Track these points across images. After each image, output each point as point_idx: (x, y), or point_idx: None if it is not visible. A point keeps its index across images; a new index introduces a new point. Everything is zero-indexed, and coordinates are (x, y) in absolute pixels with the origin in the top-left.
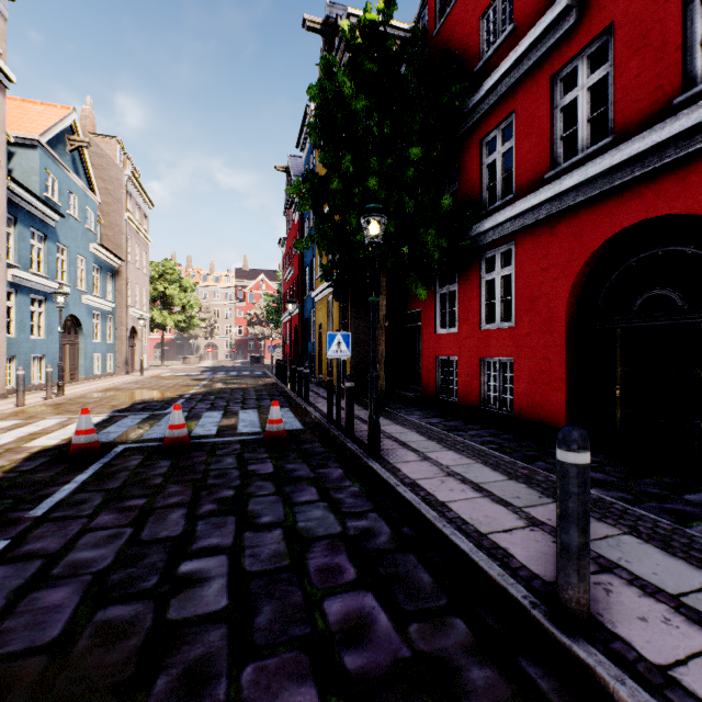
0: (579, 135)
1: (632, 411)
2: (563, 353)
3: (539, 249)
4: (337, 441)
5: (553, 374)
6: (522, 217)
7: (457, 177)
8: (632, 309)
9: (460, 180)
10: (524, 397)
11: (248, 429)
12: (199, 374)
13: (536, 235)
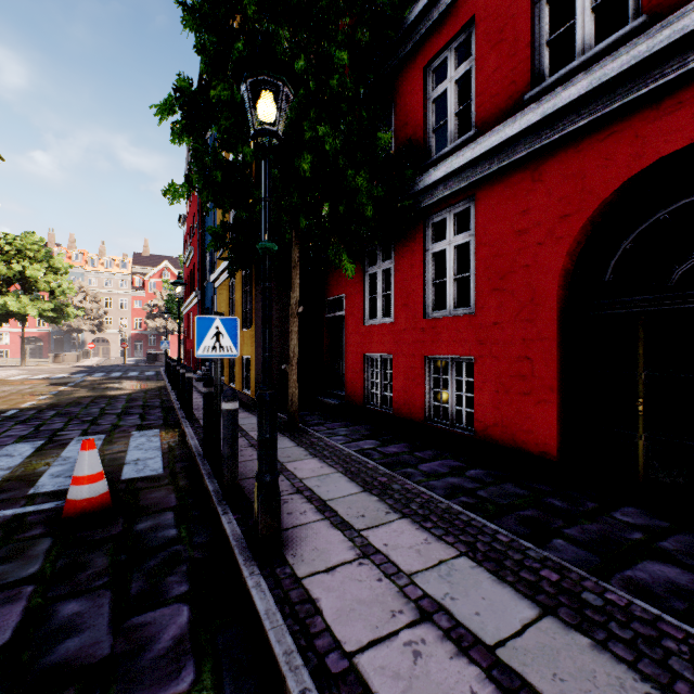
0: (578, 32)
1: (666, 438)
2: (553, 350)
3: (513, 203)
4: (209, 503)
5: (536, 380)
6: (489, 159)
7: (393, 119)
8: (666, 284)
9: (396, 123)
10: (491, 411)
11: (56, 483)
12: (65, 376)
13: (510, 183)
